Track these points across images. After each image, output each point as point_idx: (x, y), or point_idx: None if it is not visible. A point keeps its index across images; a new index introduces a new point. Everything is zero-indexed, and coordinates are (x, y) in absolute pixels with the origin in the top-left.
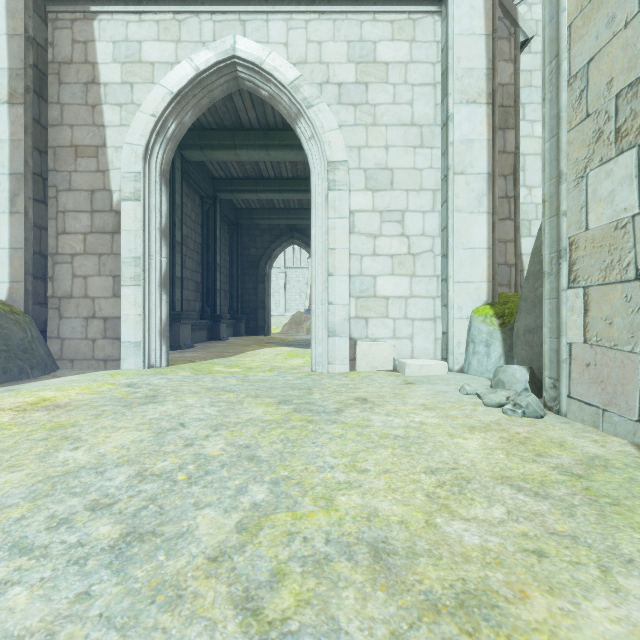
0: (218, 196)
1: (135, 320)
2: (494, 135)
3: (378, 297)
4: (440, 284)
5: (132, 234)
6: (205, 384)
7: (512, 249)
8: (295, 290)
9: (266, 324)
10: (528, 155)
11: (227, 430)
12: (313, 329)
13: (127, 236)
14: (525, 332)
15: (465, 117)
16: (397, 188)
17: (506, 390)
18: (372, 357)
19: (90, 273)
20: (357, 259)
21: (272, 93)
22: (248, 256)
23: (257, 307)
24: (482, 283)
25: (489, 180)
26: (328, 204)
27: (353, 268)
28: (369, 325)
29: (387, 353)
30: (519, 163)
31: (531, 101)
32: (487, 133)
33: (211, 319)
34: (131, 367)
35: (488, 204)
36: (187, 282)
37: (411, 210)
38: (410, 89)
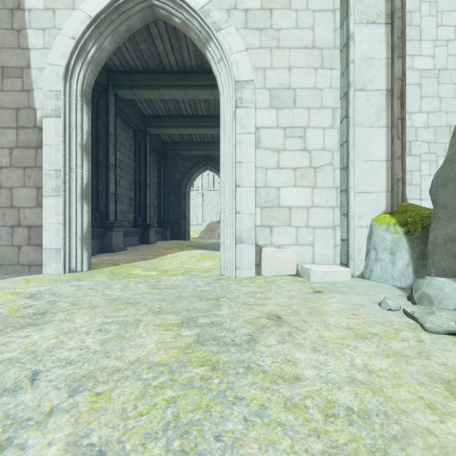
0: (148, 131)
1: (56, 228)
2: (393, 53)
3: (282, 207)
4: (339, 195)
5: (53, 148)
6: (112, 293)
7: (399, 165)
8: (209, 206)
9: (186, 231)
10: (408, 85)
11: (91, 392)
12: (222, 236)
13: (49, 150)
14: (446, 241)
15: (365, 36)
16: (299, 106)
17: (445, 310)
18: (276, 262)
19: (15, 185)
20: (262, 172)
21: (184, 19)
22: (173, 179)
23: (179, 218)
24: (381, 193)
25: (388, 96)
26: (235, 120)
27: (259, 180)
28: (273, 233)
29: (290, 259)
30: (406, 88)
31: (411, 38)
32: (386, 52)
33: (142, 227)
34: (52, 272)
35: (387, 119)
36: (122, 198)
37: (312, 126)
38: (311, 15)
